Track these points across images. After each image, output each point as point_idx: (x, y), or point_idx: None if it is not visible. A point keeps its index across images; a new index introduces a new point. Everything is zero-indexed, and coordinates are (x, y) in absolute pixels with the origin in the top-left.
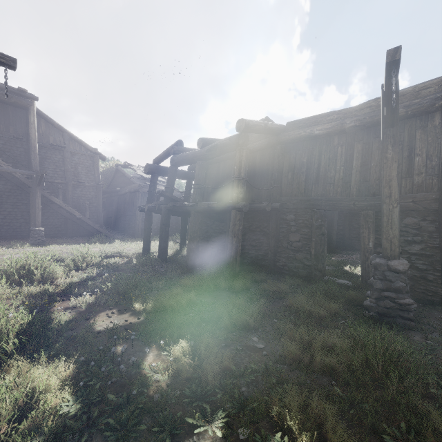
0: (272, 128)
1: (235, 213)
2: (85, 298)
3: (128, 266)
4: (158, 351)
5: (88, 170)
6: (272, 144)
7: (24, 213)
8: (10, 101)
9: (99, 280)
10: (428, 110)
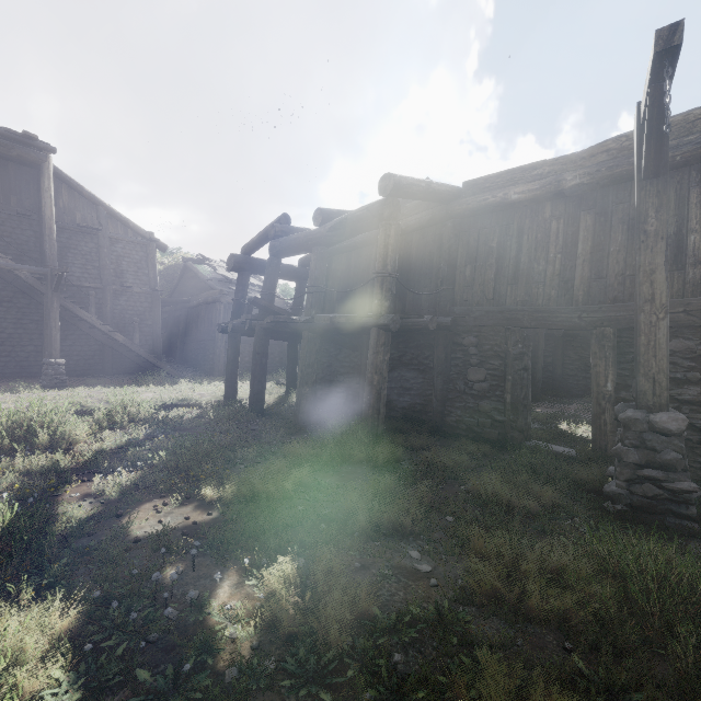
0: (439, 191)
1: (376, 332)
2: (120, 478)
3: (199, 422)
4: (240, 577)
5: (137, 268)
6: (438, 219)
7: (34, 335)
8: (9, 155)
9: (148, 445)
10: None
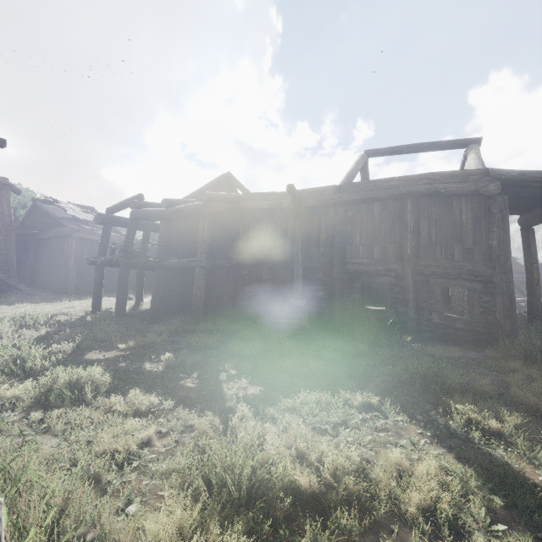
0: (230, 198)
1: (199, 269)
2: (67, 345)
3: (85, 322)
4: (151, 363)
5: None
6: (231, 210)
7: None
8: None
9: (60, 335)
10: (327, 205)
